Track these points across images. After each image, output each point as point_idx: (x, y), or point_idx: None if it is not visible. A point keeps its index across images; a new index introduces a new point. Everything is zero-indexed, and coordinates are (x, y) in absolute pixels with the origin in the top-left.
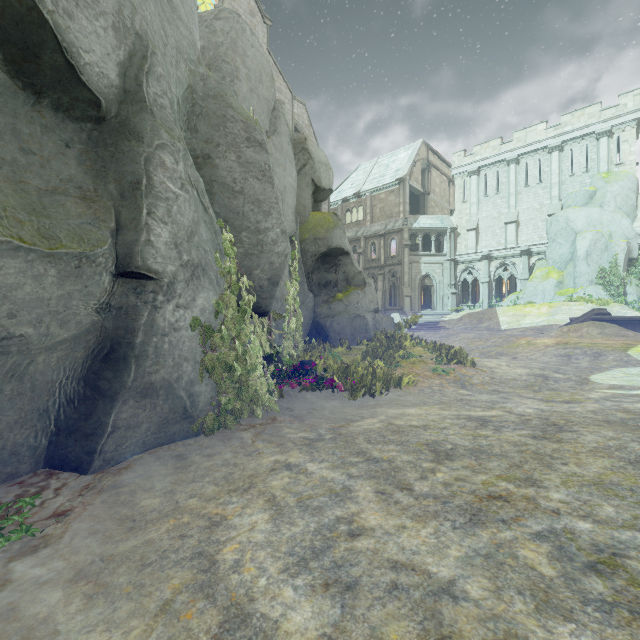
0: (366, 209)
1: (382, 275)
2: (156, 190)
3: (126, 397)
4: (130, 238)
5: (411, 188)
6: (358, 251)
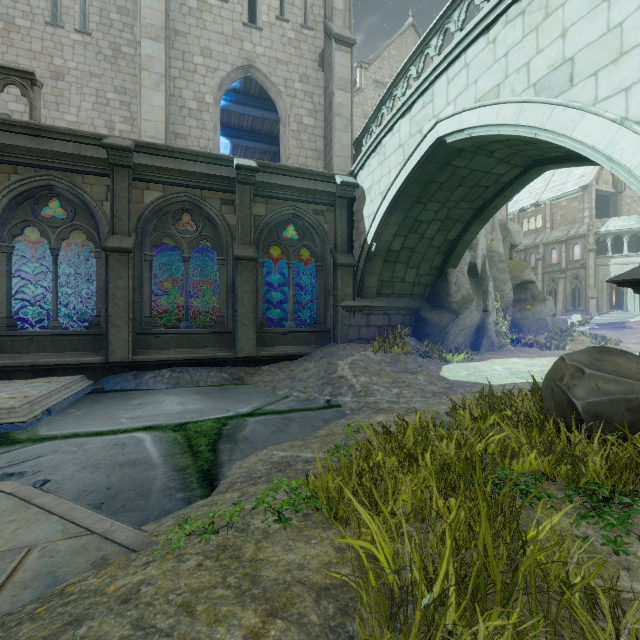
0: (545, 217)
1: (563, 278)
2: (489, 291)
3: (485, 338)
4: (485, 304)
5: (598, 192)
6: (536, 257)
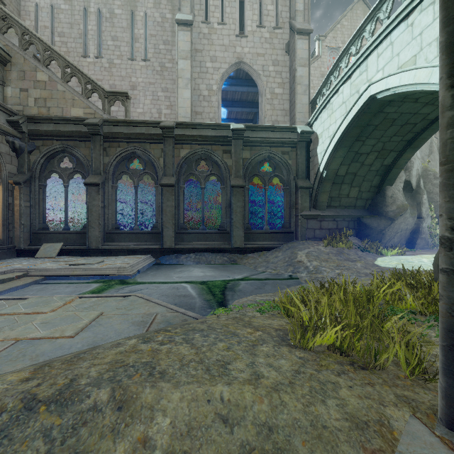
0: None
1: None
2: (423, 202)
3: (419, 239)
4: (419, 212)
5: None
6: None
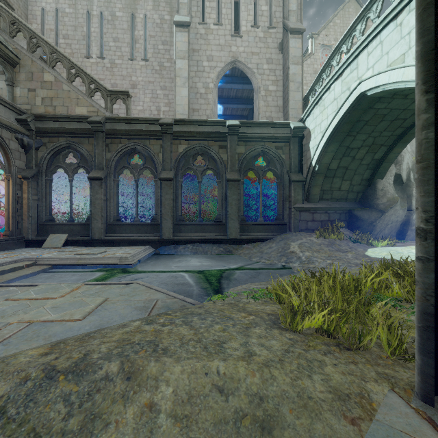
0: None
1: None
2: (413, 195)
3: (409, 230)
4: (410, 204)
5: None
6: None
